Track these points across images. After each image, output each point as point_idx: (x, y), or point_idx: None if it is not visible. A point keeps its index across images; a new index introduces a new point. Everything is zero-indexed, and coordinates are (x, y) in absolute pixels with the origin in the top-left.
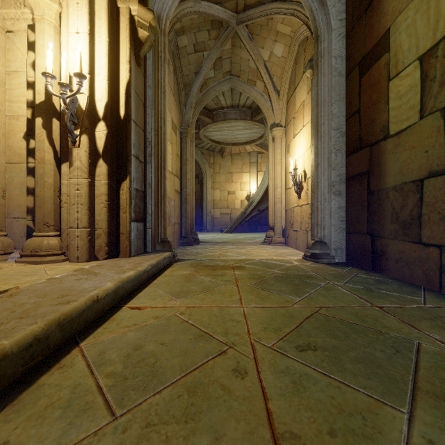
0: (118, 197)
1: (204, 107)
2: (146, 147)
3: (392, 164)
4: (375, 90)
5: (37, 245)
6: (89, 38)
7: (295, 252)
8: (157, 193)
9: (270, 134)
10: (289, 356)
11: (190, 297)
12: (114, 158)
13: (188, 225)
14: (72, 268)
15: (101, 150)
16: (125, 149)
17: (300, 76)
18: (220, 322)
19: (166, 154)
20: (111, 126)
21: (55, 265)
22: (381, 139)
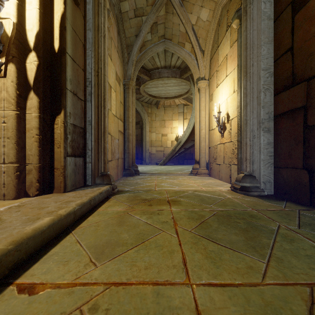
0: (52, 132)
1: (143, 67)
2: (86, 86)
3: None
4: (314, 22)
5: None
6: None
7: (219, 182)
8: (97, 130)
9: (196, 86)
10: None
11: (116, 258)
12: (47, 91)
13: (130, 159)
14: None
15: (32, 82)
16: (59, 82)
17: (223, 35)
18: None
19: (106, 94)
20: (44, 58)
21: None
22: None
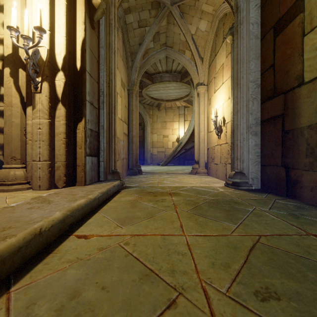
0: (75, 136)
1: (146, 72)
2: (99, 96)
3: (307, 106)
4: (289, 46)
5: (4, 176)
6: (49, 0)
7: (216, 180)
8: (108, 133)
9: (196, 91)
10: (252, 310)
11: (134, 224)
12: (71, 102)
13: (134, 160)
14: (31, 196)
15: (60, 96)
16: (81, 95)
17: (220, 45)
18: (165, 256)
19: (116, 102)
20: (69, 76)
21: (19, 192)
22: (295, 86)
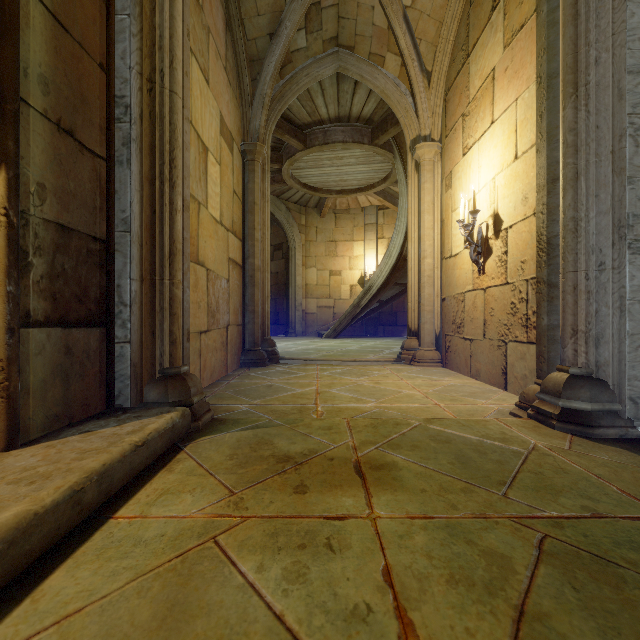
0: None
1: (290, 120)
2: (113, 118)
3: None
4: None
5: None
6: None
7: (473, 384)
8: (150, 248)
9: (411, 158)
10: None
11: None
12: None
13: (258, 328)
14: None
15: None
16: None
17: (483, 22)
18: None
19: (178, 148)
20: None
21: None
22: None
